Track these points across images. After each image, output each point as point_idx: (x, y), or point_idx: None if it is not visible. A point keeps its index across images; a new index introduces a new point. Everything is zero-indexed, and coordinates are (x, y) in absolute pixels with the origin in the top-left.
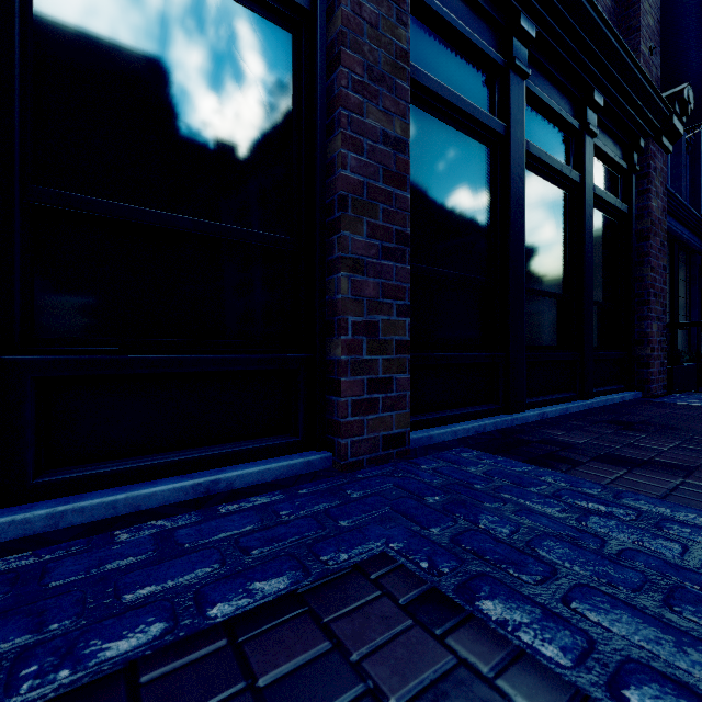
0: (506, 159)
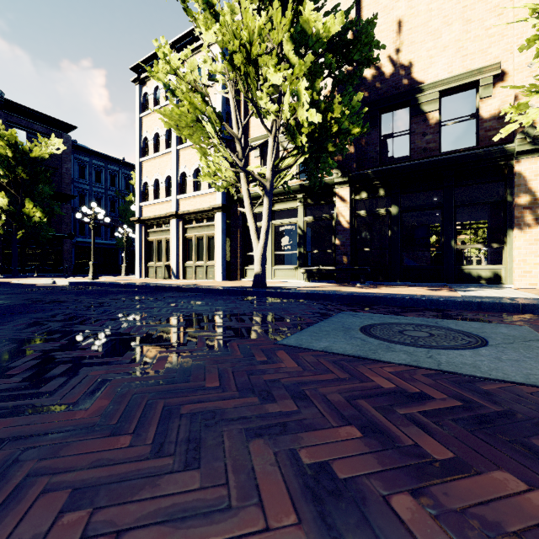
0: (22, 249)
